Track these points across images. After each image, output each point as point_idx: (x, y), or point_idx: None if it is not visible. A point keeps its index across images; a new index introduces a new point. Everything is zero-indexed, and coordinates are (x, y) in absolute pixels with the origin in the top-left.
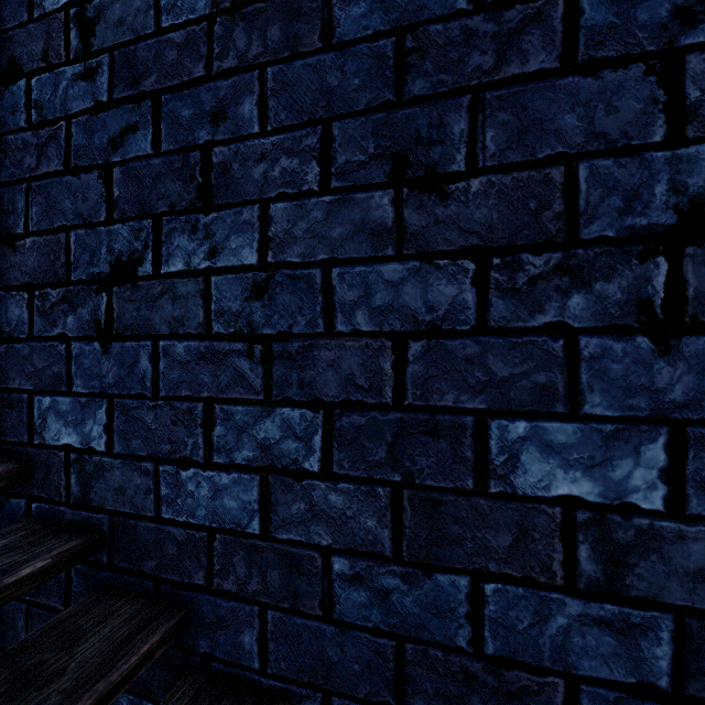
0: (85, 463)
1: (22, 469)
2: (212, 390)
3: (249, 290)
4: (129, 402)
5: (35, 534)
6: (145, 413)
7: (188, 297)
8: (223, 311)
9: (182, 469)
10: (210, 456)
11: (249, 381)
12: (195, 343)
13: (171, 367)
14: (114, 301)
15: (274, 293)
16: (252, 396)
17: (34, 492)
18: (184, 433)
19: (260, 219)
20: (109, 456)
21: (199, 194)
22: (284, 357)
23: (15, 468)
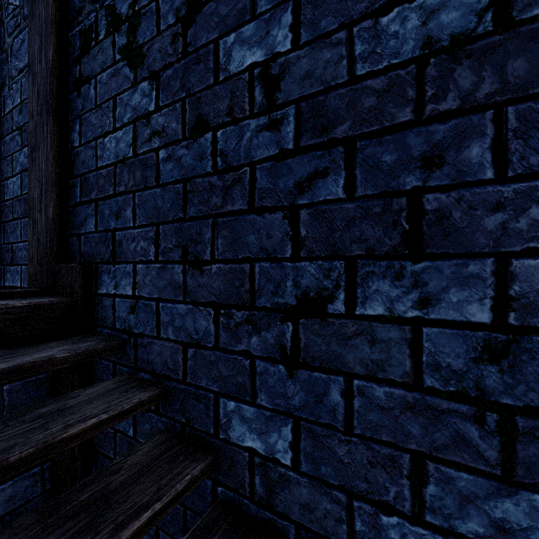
0: (269, 469)
1: (213, 461)
2: (422, 445)
3: (478, 350)
4: (317, 429)
5: (235, 532)
6: (336, 444)
7: (390, 343)
8: (438, 365)
9: (382, 513)
10: (421, 512)
11: (478, 449)
12: (399, 391)
13: (368, 408)
14: (300, 331)
15: (519, 360)
16: (483, 466)
17: (219, 478)
18: (385, 478)
19: (495, 275)
20: (295, 472)
21: (405, 241)
22: (535, 436)
23: (210, 461)
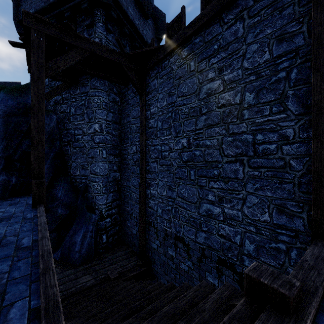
0: None
1: None
2: None
3: None
4: None
5: None
6: None
7: None
8: None
9: None
10: None
11: None
12: None
13: None
14: None
15: None
16: None
17: None
18: None
19: None
20: None
21: None
22: None
23: None
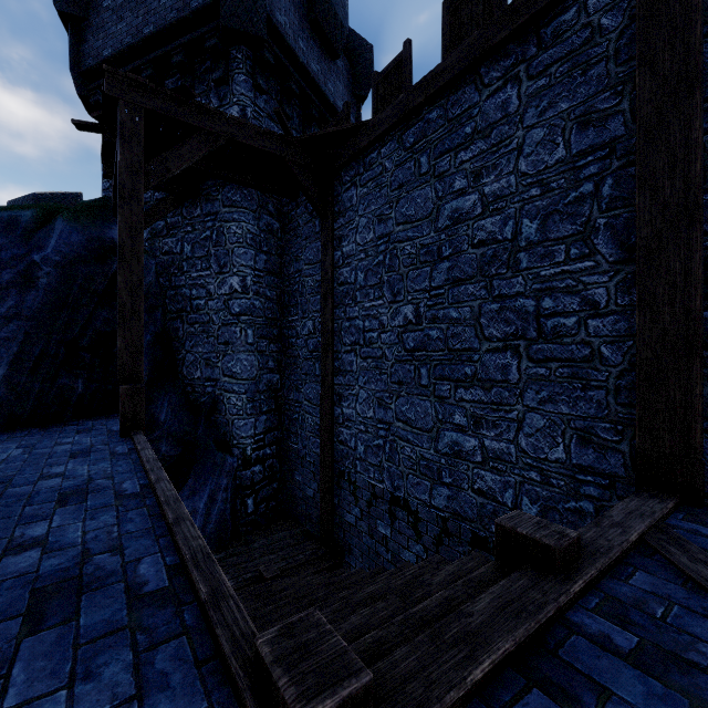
0: None
1: None
2: None
3: None
4: None
5: None
6: None
7: None
8: None
9: None
10: None
11: None
12: None
13: None
14: None
15: None
16: None
17: None
18: None
19: None
20: None
21: None
22: None
23: None
